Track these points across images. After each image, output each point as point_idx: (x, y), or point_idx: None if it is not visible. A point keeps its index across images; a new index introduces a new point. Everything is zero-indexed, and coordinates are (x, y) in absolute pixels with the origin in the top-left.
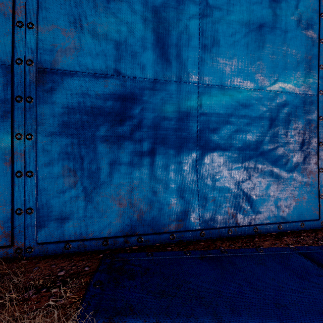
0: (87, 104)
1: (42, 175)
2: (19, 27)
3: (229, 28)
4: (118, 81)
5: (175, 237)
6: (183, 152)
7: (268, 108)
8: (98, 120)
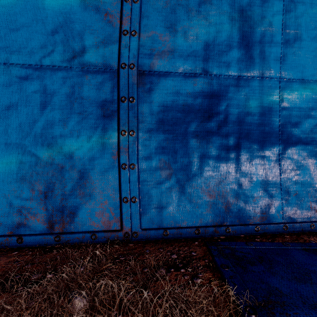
0: (179, 102)
1: (143, 167)
2: (124, 35)
3: (311, 21)
4: (207, 79)
5: (259, 230)
6: (267, 146)
7: None
8: (189, 117)
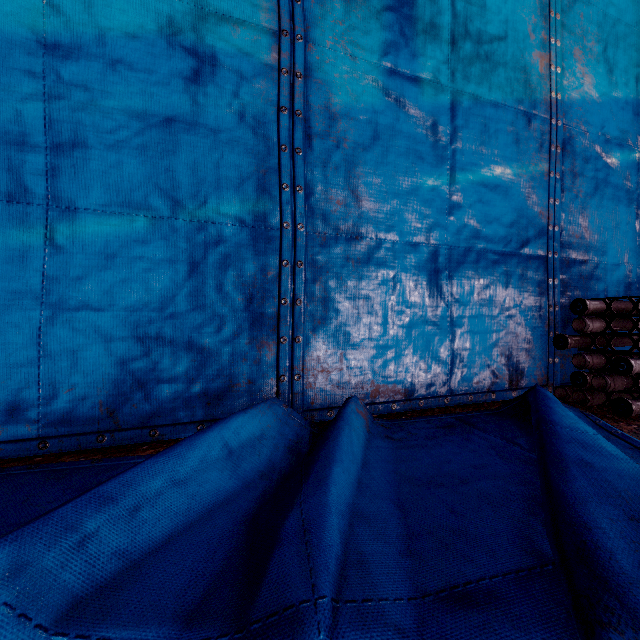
0: None
1: None
2: None
3: (105, 119)
4: None
5: None
6: (9, 314)
7: (183, 246)
8: None
